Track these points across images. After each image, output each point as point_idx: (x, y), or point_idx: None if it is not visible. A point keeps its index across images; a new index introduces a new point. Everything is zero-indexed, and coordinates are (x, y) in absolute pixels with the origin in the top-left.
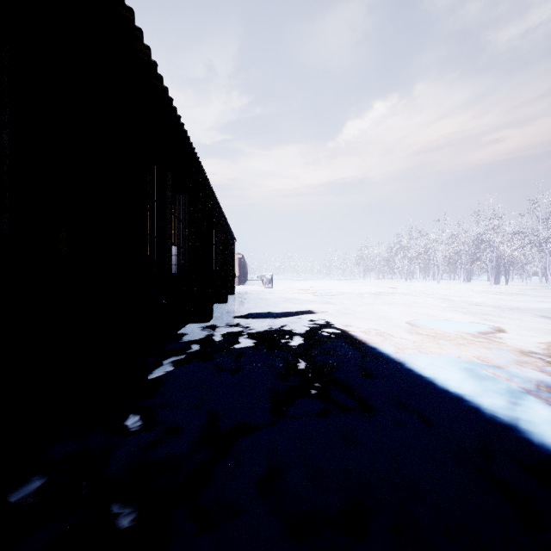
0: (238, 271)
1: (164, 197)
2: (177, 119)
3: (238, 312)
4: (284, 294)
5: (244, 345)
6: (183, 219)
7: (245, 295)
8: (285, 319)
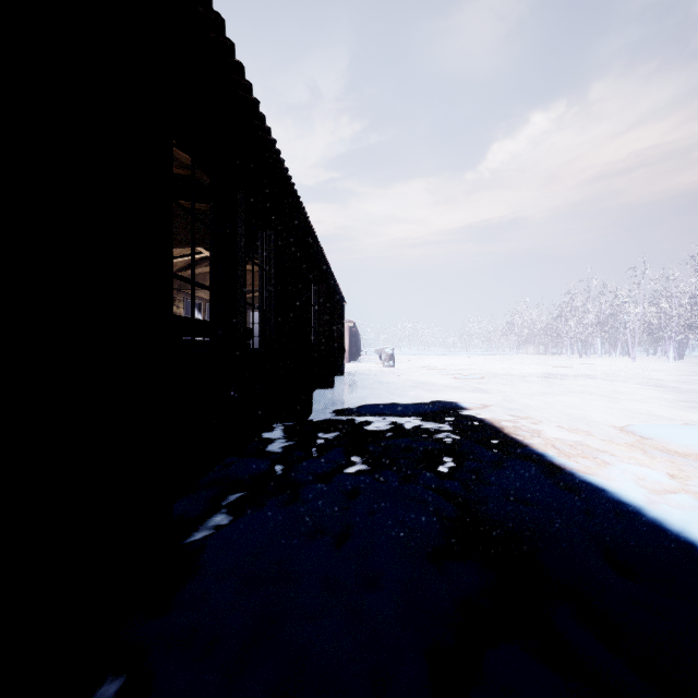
0: (348, 344)
1: (232, 228)
2: (247, 91)
3: (348, 403)
4: (411, 376)
5: (359, 469)
6: (267, 267)
7: (358, 377)
8: (419, 418)
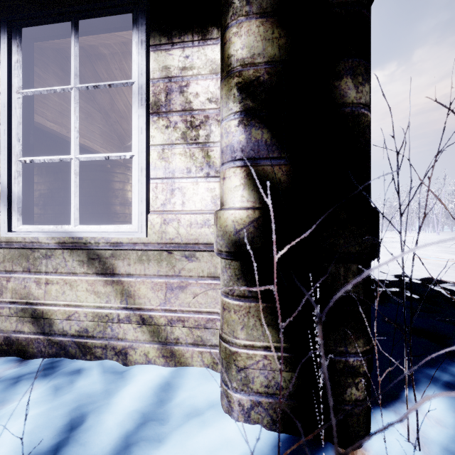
0: None
1: None
2: None
3: None
4: None
5: None
6: None
7: None
8: None
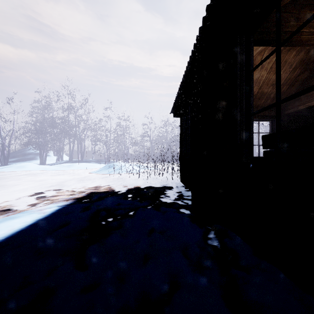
0: None
1: None
2: None
3: None
4: None
5: None
6: None
7: None
8: None
